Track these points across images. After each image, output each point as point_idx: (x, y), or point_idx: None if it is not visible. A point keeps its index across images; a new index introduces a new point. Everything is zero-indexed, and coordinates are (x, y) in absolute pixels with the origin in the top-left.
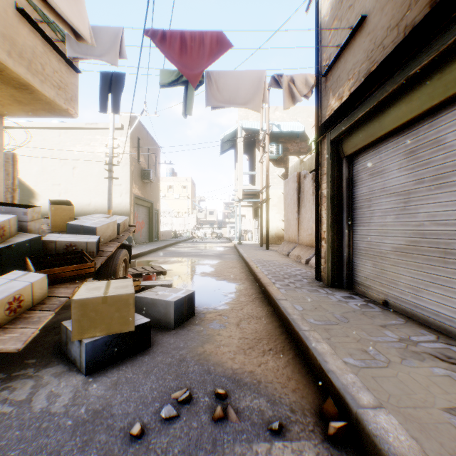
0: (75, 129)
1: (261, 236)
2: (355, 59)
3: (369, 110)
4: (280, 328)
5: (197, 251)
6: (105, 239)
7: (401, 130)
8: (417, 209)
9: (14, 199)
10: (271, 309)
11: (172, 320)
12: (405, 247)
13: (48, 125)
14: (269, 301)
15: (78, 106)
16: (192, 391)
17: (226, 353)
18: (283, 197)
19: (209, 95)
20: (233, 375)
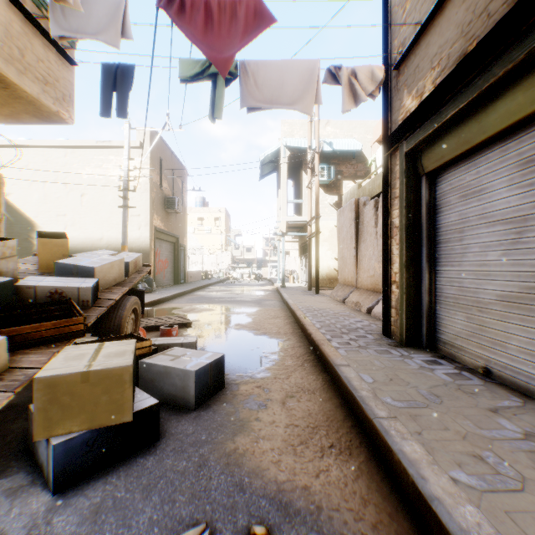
0: (84, 148)
1: (309, 277)
2: (443, 39)
3: (465, 105)
4: (342, 409)
5: (232, 296)
6: (107, 283)
7: (512, 131)
8: None
9: None
10: (328, 378)
11: (191, 398)
12: (518, 296)
13: (52, 143)
14: (324, 365)
15: (73, 109)
16: (213, 527)
17: (267, 451)
18: (335, 230)
19: (245, 92)
20: (278, 493)
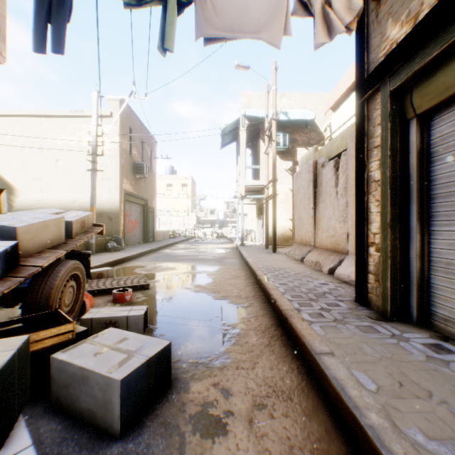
0: (59, 117)
1: (266, 236)
2: None
3: None
4: (338, 435)
5: (194, 254)
6: (39, 246)
7: None
8: None
9: None
10: (304, 367)
11: (115, 419)
12: None
13: (29, 113)
14: (297, 346)
15: (5, 46)
16: None
17: None
18: (290, 194)
19: (201, 18)
20: None
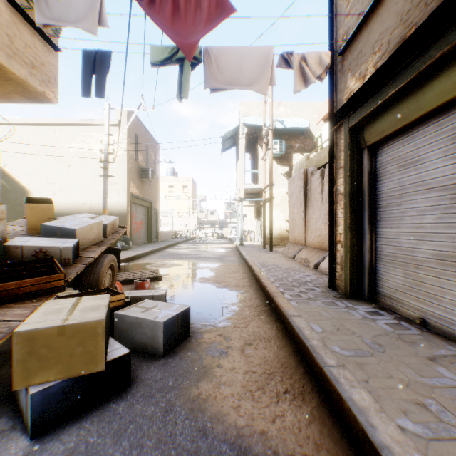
0: (71, 125)
1: (264, 237)
2: (383, 27)
3: (403, 85)
4: (295, 356)
5: (197, 253)
6: (87, 243)
7: (446, 108)
8: None
9: None
10: (282, 327)
11: (160, 346)
12: (452, 255)
13: (42, 122)
14: (278, 315)
15: (58, 90)
16: None
17: (227, 396)
18: (286, 196)
19: (208, 75)
20: (238, 438)
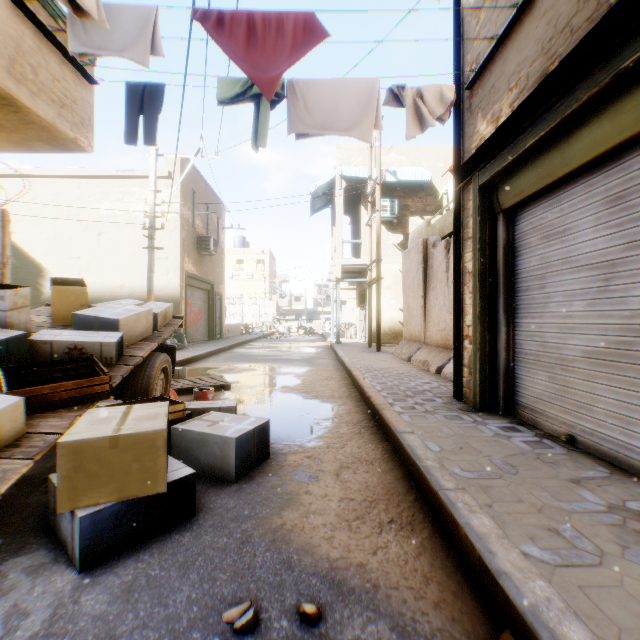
0: (102, 178)
1: (369, 331)
2: (521, 56)
3: (545, 133)
4: (405, 481)
5: (277, 354)
6: (133, 338)
7: (599, 163)
8: (627, 290)
9: (4, 277)
10: (389, 447)
11: (232, 468)
12: (605, 352)
13: (63, 173)
14: (385, 433)
15: (93, 135)
16: (258, 606)
17: (318, 527)
18: (400, 276)
19: (293, 116)
20: (330, 571)
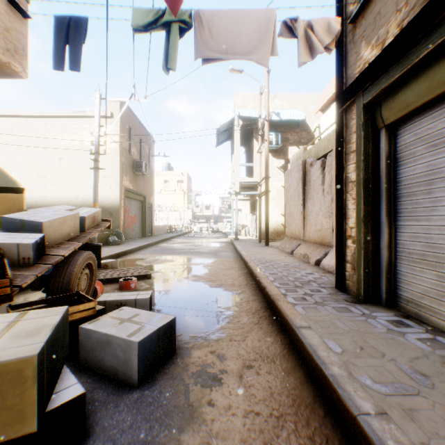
0: (62, 117)
1: (259, 231)
2: None
3: (444, 40)
4: (309, 385)
5: (191, 248)
6: (59, 238)
7: None
8: None
9: None
10: (287, 340)
11: (134, 373)
12: None
13: (33, 114)
14: (282, 324)
15: (27, 63)
16: None
17: None
18: (282, 190)
19: (199, 42)
20: None
